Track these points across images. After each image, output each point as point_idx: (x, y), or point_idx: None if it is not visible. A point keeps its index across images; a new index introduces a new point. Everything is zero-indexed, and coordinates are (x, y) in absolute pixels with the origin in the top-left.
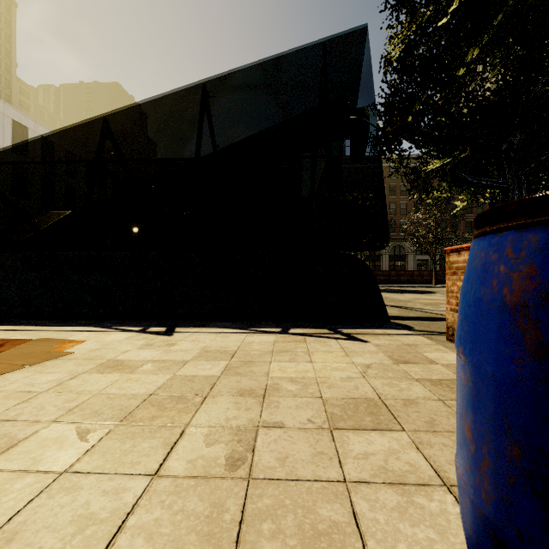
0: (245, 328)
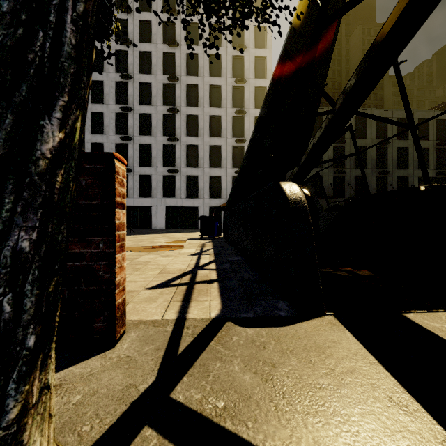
0: (216, 262)
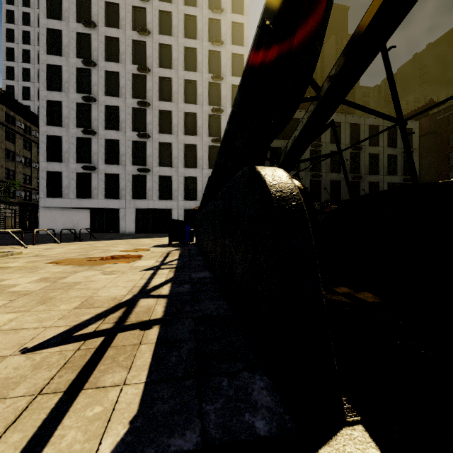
0: (173, 282)
